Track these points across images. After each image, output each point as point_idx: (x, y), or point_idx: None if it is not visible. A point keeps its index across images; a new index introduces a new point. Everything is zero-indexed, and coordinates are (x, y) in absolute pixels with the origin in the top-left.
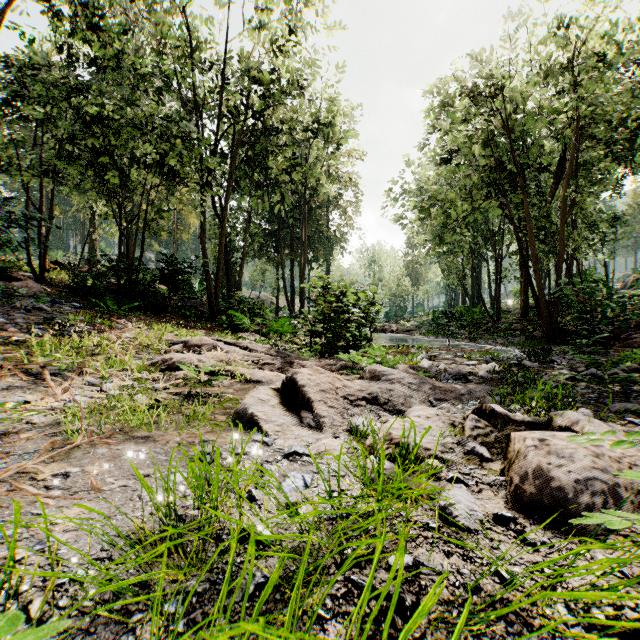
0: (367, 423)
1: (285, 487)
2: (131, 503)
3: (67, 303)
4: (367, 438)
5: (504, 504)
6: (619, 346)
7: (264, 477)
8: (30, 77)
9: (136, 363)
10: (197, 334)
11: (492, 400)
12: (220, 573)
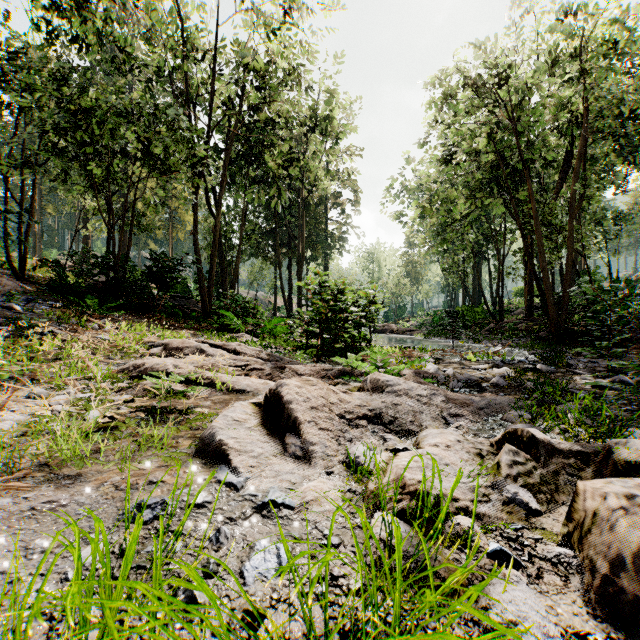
0: (369, 454)
1: (248, 572)
2: None
3: (44, 302)
4: (370, 479)
5: (584, 605)
6: (634, 348)
7: (220, 550)
8: (9, 62)
9: (100, 370)
10: (182, 335)
11: (519, 416)
12: None
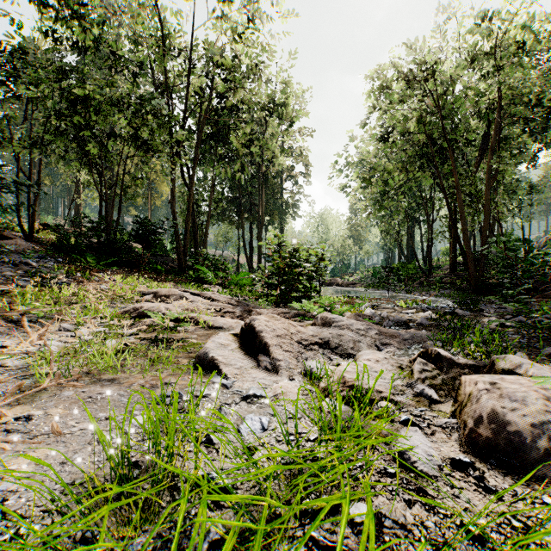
0: (320, 366)
1: (243, 430)
2: (89, 447)
3: (52, 259)
4: (321, 381)
5: (458, 447)
6: (538, 297)
7: (222, 419)
8: (20, 60)
9: (109, 311)
10: (166, 286)
11: (434, 344)
12: (173, 527)
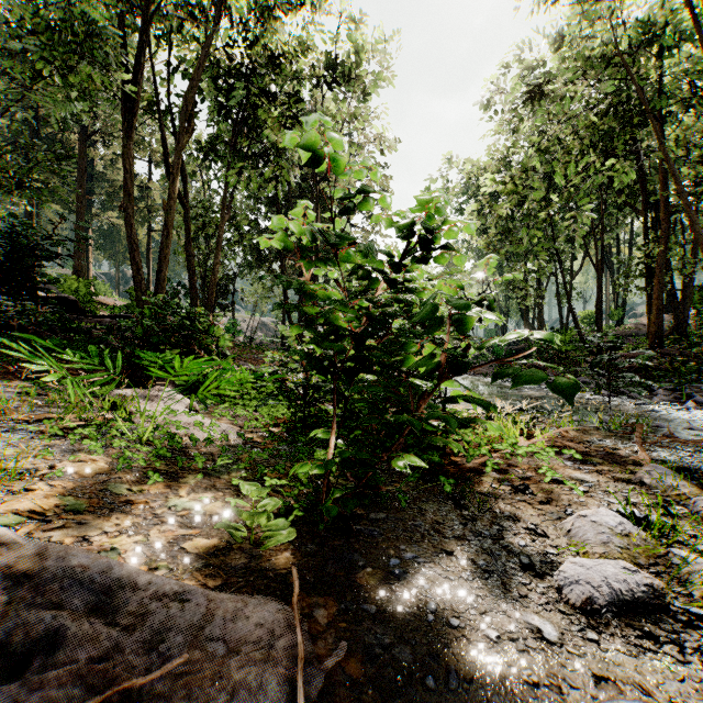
0: None
1: None
2: None
3: None
4: None
5: None
6: None
7: None
8: None
9: None
10: None
11: None
12: None
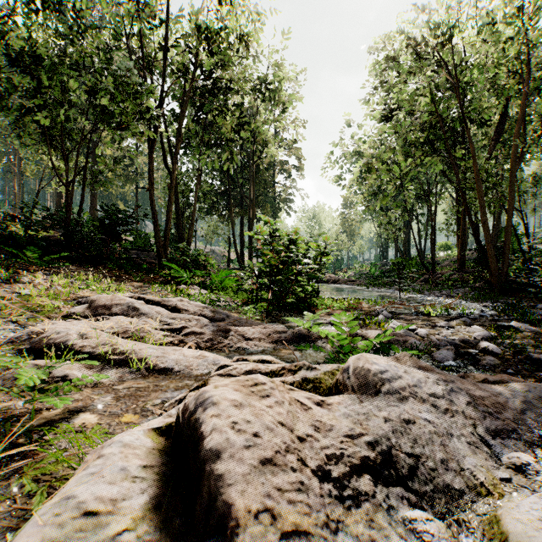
0: None
1: None
2: None
3: None
4: None
5: None
6: None
7: None
8: None
9: None
10: (123, 289)
11: None
12: None
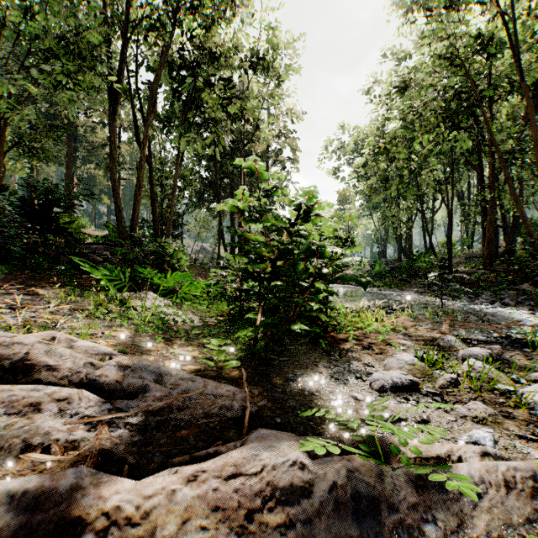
0: None
1: None
2: None
3: None
4: None
5: None
6: None
7: None
8: None
9: None
10: None
11: None
12: None
